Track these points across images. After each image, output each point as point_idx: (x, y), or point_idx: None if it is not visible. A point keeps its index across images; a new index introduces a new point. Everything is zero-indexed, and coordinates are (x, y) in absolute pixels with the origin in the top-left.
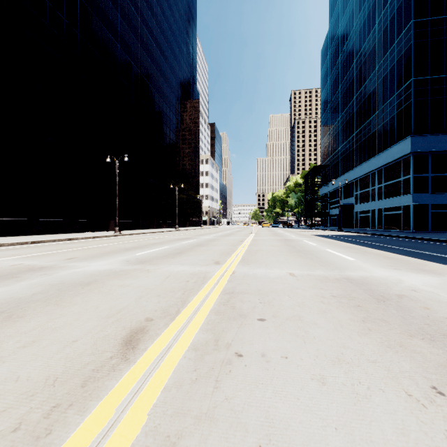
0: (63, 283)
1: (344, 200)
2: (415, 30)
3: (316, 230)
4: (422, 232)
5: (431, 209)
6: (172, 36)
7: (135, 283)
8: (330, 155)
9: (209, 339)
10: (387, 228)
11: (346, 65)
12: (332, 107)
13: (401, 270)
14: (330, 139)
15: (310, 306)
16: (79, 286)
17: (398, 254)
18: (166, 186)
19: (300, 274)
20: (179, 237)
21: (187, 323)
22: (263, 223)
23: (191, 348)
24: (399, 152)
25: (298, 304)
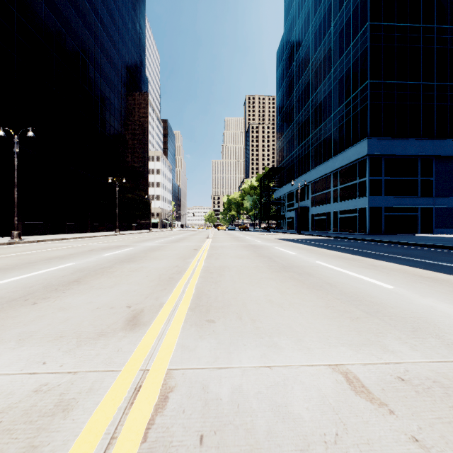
0: None
1: (300, 202)
2: (371, 33)
3: (276, 233)
4: (376, 234)
5: (384, 212)
6: (113, 3)
7: None
8: (285, 158)
9: None
10: (343, 231)
11: (301, 67)
12: (287, 110)
13: None
14: (285, 142)
15: None
16: None
17: (424, 269)
18: (105, 181)
19: (376, 375)
20: (110, 245)
21: None
22: (219, 226)
23: None
24: (355, 154)
25: None
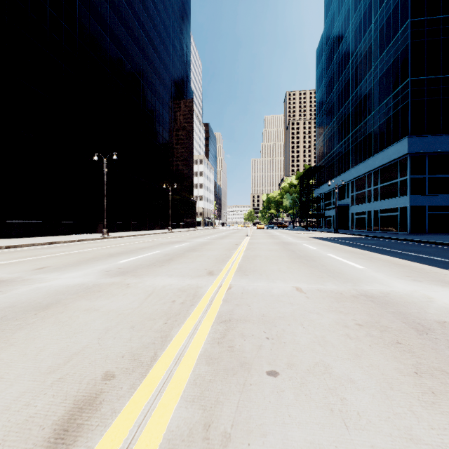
0: (14, 307)
1: (340, 201)
2: (412, 29)
3: (312, 232)
4: (419, 234)
5: (428, 211)
6: (165, 32)
7: (106, 305)
8: (325, 156)
9: (196, 422)
10: (383, 230)
11: (341, 65)
12: (327, 108)
13: (423, 282)
14: (325, 140)
15: (334, 345)
16: (33, 311)
17: (408, 260)
18: (159, 186)
19: (309, 288)
20: (171, 240)
21: (164, 382)
22: (258, 225)
23: (163, 448)
24: (395, 153)
25: (318, 341)
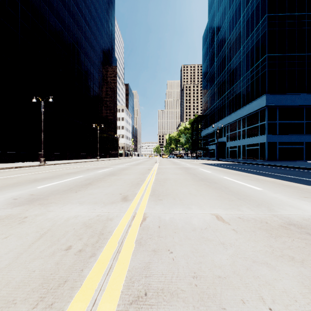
0: None
1: (219, 139)
2: (268, 21)
3: (201, 160)
4: (272, 161)
5: (278, 145)
6: (95, 12)
7: None
8: (208, 108)
9: None
10: (248, 158)
11: (220, 46)
12: (210, 75)
13: None
14: (208, 97)
15: None
16: None
17: (287, 181)
18: (90, 126)
19: (229, 216)
20: (97, 166)
21: None
22: (163, 155)
23: None
24: (257, 106)
25: None
